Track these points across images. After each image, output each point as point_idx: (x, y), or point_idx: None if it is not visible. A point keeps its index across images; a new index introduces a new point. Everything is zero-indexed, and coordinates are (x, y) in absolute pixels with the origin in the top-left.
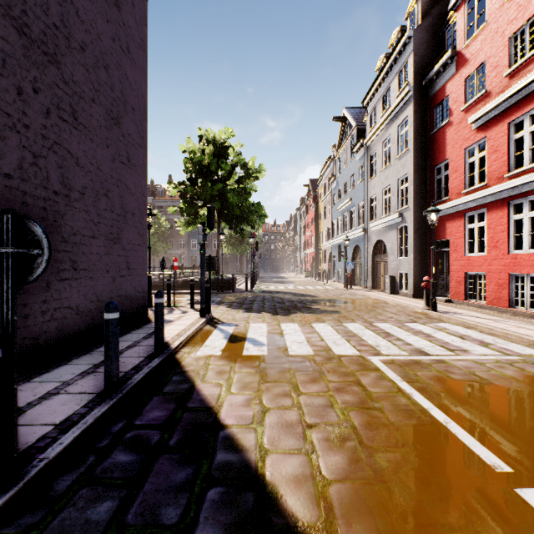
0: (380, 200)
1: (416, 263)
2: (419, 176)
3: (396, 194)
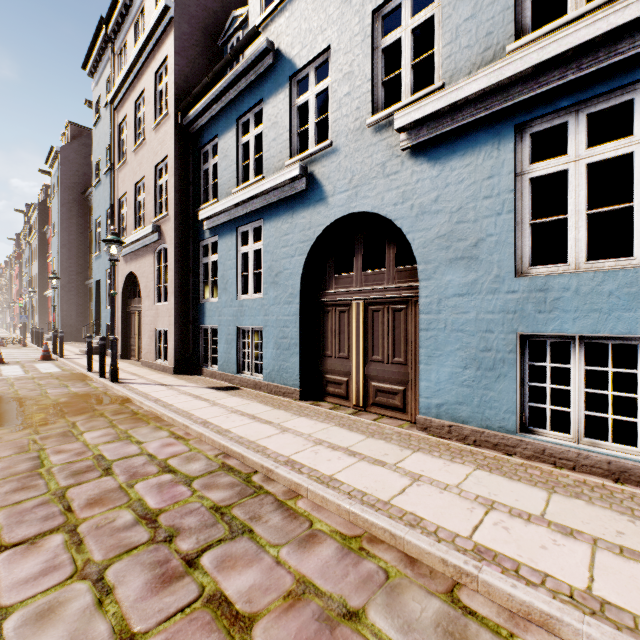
0: (34, 281)
1: (41, 318)
2: (42, 275)
3: (36, 281)
